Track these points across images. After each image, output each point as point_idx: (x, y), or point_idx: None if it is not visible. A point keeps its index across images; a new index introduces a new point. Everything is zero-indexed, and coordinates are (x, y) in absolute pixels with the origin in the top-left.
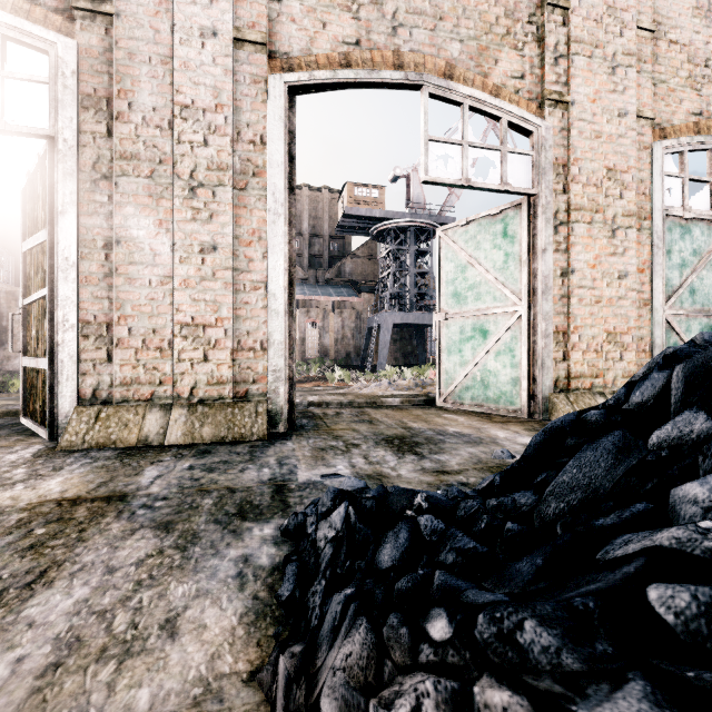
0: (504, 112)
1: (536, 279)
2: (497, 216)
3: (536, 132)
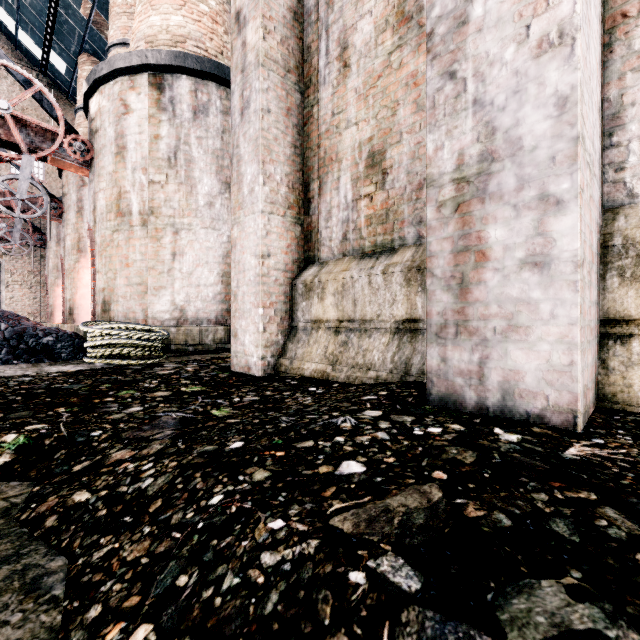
0: None
1: (0, 299)
2: None
3: None
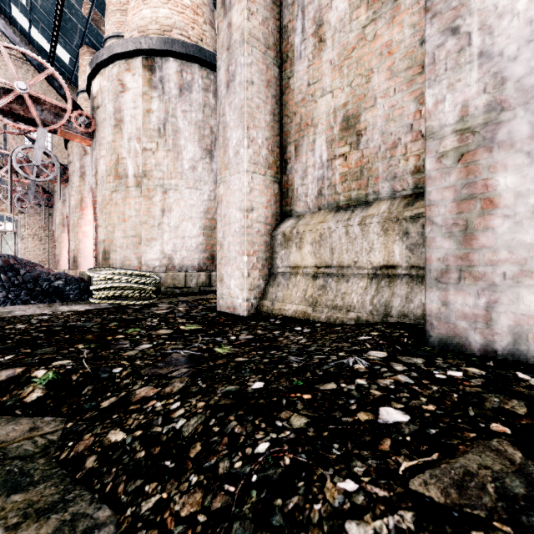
0: (5, 215)
1: (16, 250)
2: (11, 234)
3: (16, 219)
